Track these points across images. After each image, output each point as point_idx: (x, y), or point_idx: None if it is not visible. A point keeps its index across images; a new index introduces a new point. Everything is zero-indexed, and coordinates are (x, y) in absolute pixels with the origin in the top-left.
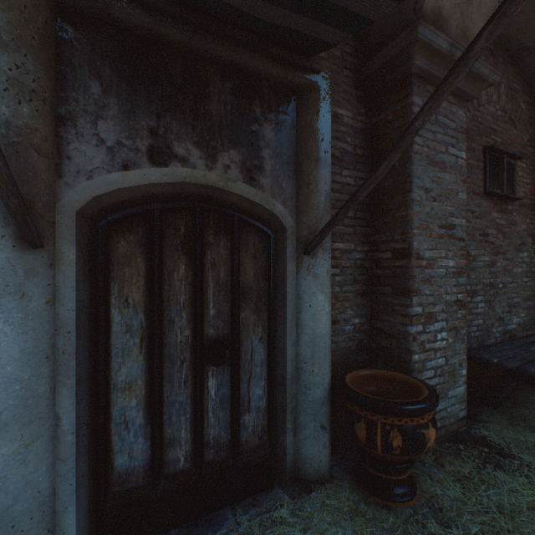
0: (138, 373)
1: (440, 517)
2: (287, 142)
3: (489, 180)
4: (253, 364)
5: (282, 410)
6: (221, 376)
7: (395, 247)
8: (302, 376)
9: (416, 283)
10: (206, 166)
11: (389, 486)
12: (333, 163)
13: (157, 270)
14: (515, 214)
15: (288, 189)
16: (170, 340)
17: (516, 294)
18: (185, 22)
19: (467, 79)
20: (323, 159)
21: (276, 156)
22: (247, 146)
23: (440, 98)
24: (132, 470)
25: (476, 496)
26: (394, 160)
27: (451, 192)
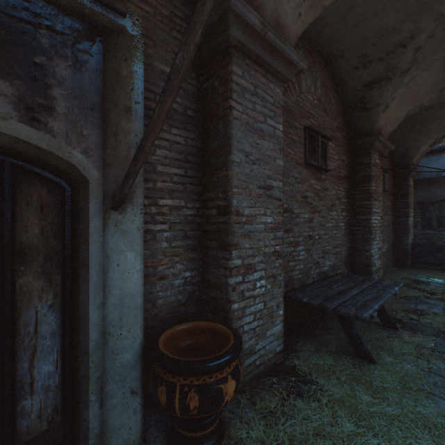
0: None
1: None
2: (90, 85)
3: (308, 154)
4: (39, 337)
5: (86, 381)
6: None
7: (220, 205)
8: (109, 341)
9: (236, 238)
10: None
11: (195, 444)
12: None
13: None
14: (327, 182)
15: (92, 137)
16: None
17: (328, 243)
18: None
19: (282, 62)
20: (133, 109)
21: (74, 99)
22: (26, 79)
23: (193, 30)
24: None
25: (275, 432)
26: (167, 105)
27: (270, 158)
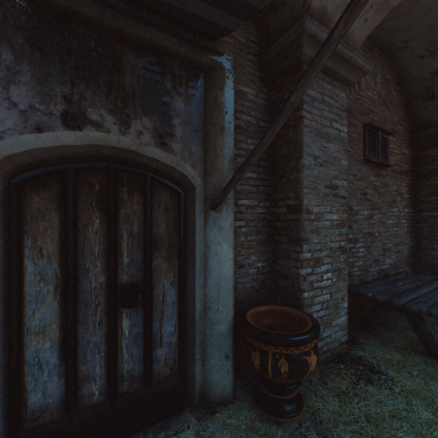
0: (52, 317)
1: (320, 428)
2: (196, 113)
3: (368, 151)
4: (165, 305)
5: (192, 343)
6: (135, 317)
7: (290, 204)
8: (209, 314)
9: (306, 233)
10: (120, 131)
11: (280, 405)
12: (239, 132)
13: (71, 224)
14: (388, 178)
15: (197, 153)
16: (85, 287)
17: (388, 241)
18: (96, 0)
19: (347, 68)
20: (227, 128)
21: (186, 125)
22: (159, 115)
23: (309, 77)
24: (46, 406)
25: (350, 408)
26: (277, 130)
27: (335, 159)
